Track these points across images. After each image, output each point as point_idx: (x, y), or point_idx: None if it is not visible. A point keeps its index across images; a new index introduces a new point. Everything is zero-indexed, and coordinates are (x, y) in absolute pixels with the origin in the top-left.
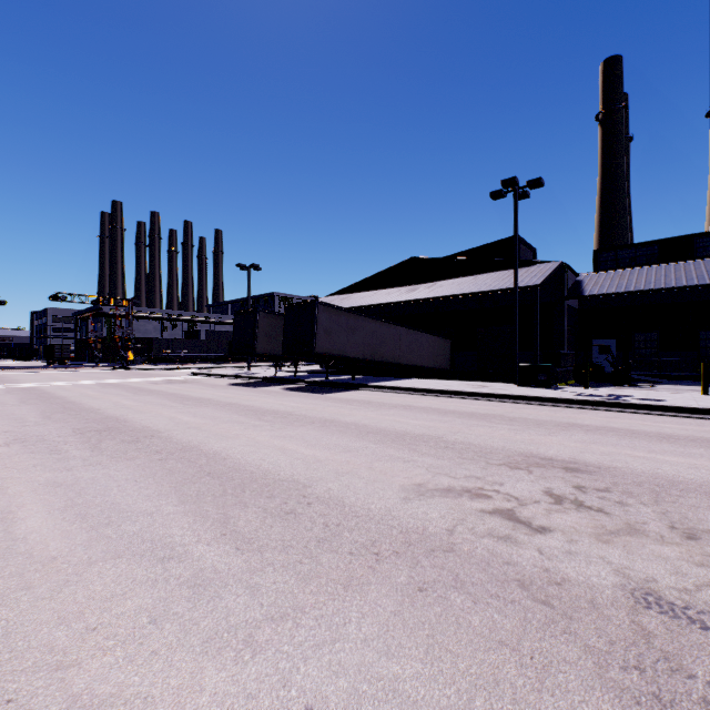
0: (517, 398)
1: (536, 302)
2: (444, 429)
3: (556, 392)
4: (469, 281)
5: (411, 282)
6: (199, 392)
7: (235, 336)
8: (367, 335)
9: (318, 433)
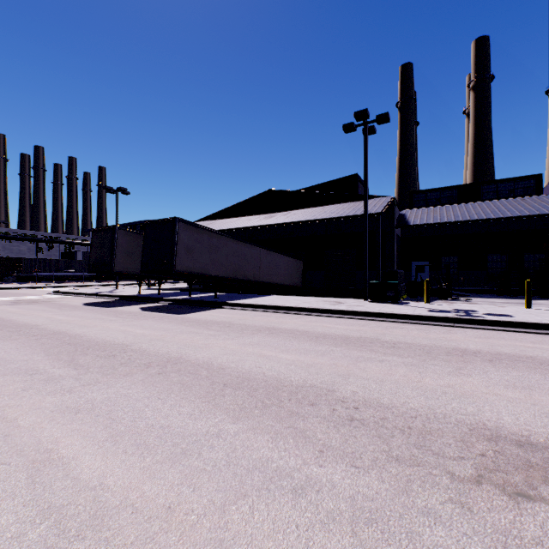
0: (378, 316)
1: (378, 227)
2: (328, 370)
3: (408, 307)
4: (319, 210)
5: (268, 211)
6: (33, 315)
7: (93, 254)
8: (230, 255)
9: (145, 392)
